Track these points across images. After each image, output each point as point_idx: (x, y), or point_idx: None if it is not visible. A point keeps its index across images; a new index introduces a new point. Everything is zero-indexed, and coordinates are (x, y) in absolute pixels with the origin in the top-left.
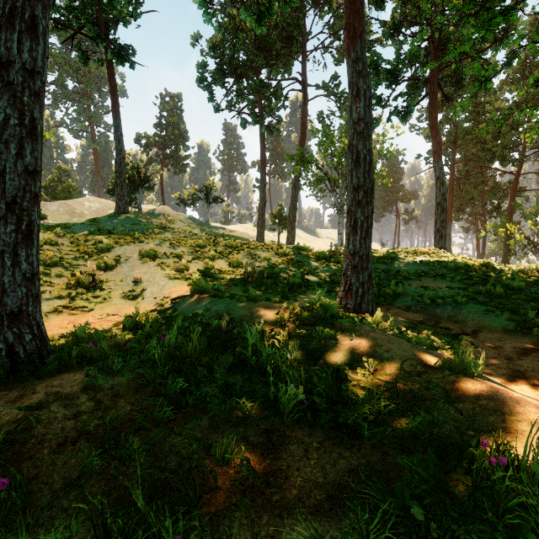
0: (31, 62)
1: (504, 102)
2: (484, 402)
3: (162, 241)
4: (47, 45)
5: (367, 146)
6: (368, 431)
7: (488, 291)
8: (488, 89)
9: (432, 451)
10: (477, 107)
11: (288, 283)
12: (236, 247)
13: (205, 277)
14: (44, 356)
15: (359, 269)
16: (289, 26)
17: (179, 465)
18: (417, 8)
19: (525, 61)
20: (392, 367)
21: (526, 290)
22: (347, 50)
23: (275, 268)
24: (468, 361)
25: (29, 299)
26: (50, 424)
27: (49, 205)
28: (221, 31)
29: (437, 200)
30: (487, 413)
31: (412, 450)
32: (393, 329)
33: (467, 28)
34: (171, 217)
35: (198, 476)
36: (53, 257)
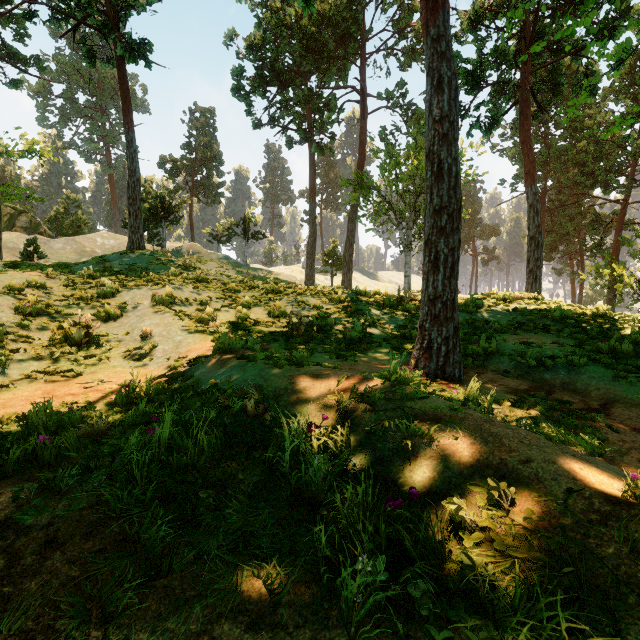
0: None
1: (610, 114)
2: None
3: (183, 284)
4: None
5: (453, 154)
6: None
7: (611, 349)
8: (592, 96)
9: None
10: (574, 122)
11: (345, 338)
12: (278, 291)
13: (237, 330)
14: None
15: (441, 320)
16: (344, 21)
17: None
18: None
19: (634, 65)
20: (542, 498)
21: None
22: (425, 26)
23: (328, 318)
24: None
25: None
26: None
27: (53, 242)
28: (262, 27)
29: (530, 233)
30: None
31: None
32: (522, 418)
33: None
34: (201, 257)
35: None
36: (36, 304)
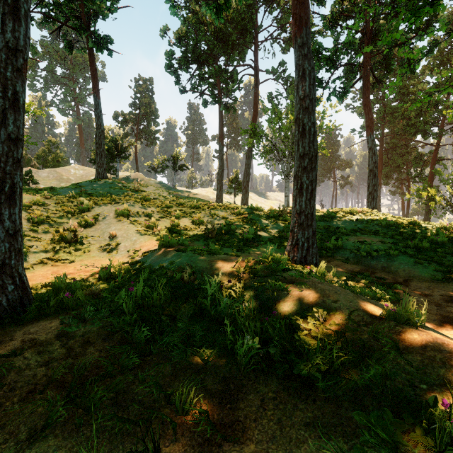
0: (14, 41)
1: (426, 84)
2: (432, 354)
3: (134, 202)
4: (29, 26)
5: (312, 120)
6: (322, 383)
7: (416, 245)
8: (412, 73)
9: (387, 405)
10: (402, 89)
11: (243, 238)
12: (198, 207)
13: (172, 233)
14: (25, 304)
15: (304, 227)
16: (243, 20)
17: (141, 414)
18: (352, 4)
19: (443, 50)
20: (340, 317)
21: (449, 245)
22: (294, 37)
23: (232, 225)
24: (412, 312)
25: (12, 253)
26: (23, 371)
27: (40, 172)
28: (186, 24)
29: (369, 167)
30: (436, 366)
31: (366, 403)
32: (339, 281)
33: (399, 16)
34: (143, 182)
35: (158, 426)
36: (40, 216)
